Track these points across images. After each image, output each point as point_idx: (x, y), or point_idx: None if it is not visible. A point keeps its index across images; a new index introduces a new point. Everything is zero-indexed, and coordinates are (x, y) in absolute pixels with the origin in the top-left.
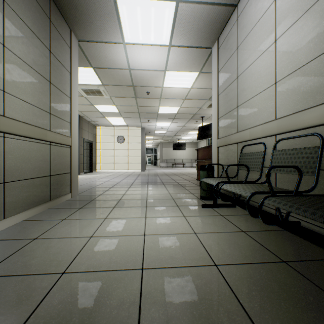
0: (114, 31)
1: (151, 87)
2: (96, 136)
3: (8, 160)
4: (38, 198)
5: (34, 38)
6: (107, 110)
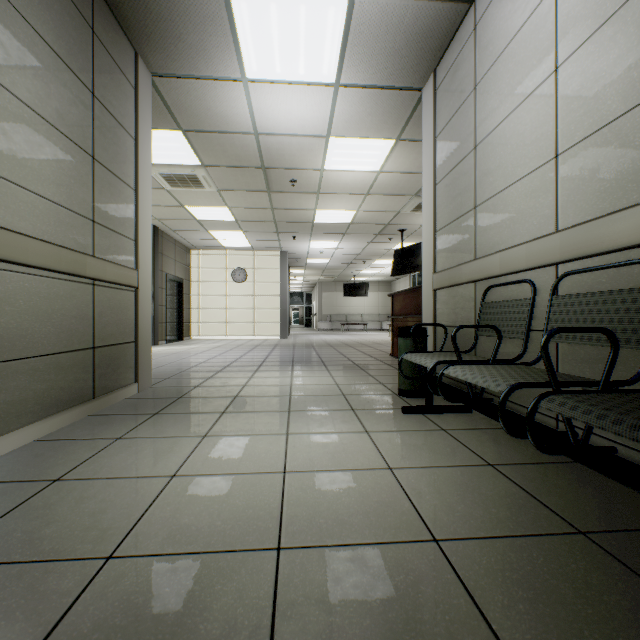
0: (224, 55)
1: (300, 170)
2: (191, 269)
3: (4, 316)
4: (67, 394)
5: (60, 67)
6: (211, 216)
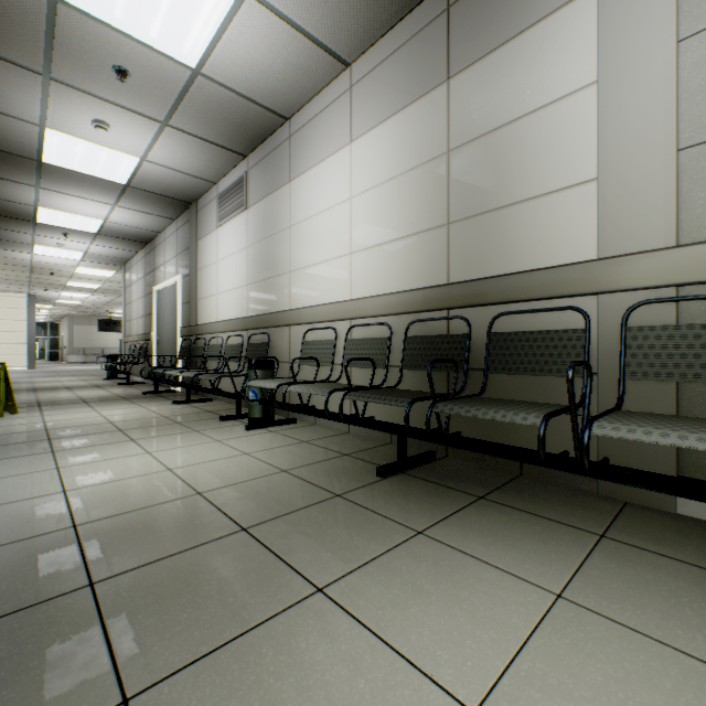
0: (25, 250)
1: (59, 271)
2: None
3: None
4: None
5: None
6: None
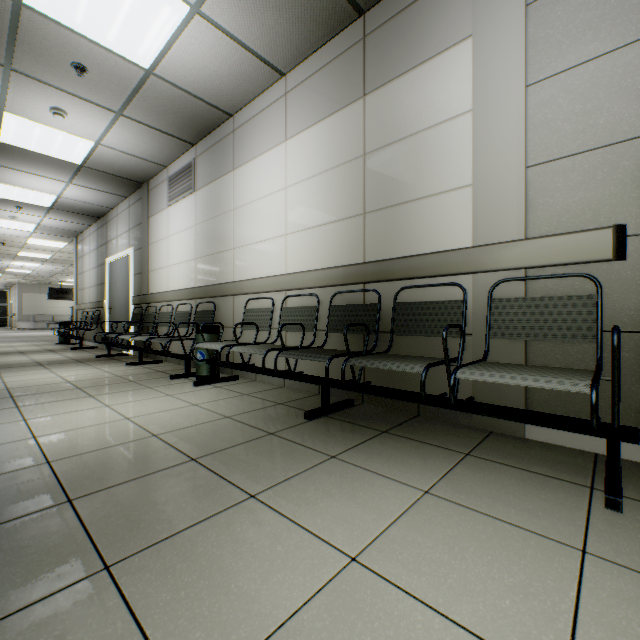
0: None
1: (10, 241)
2: None
3: None
4: None
5: None
6: None
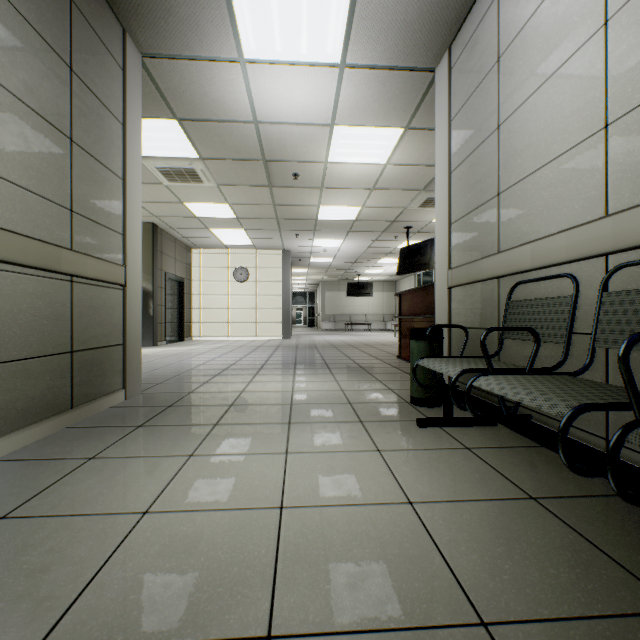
0: (219, 32)
1: (302, 162)
2: (193, 268)
3: None
4: (38, 405)
5: (28, 33)
6: (211, 213)
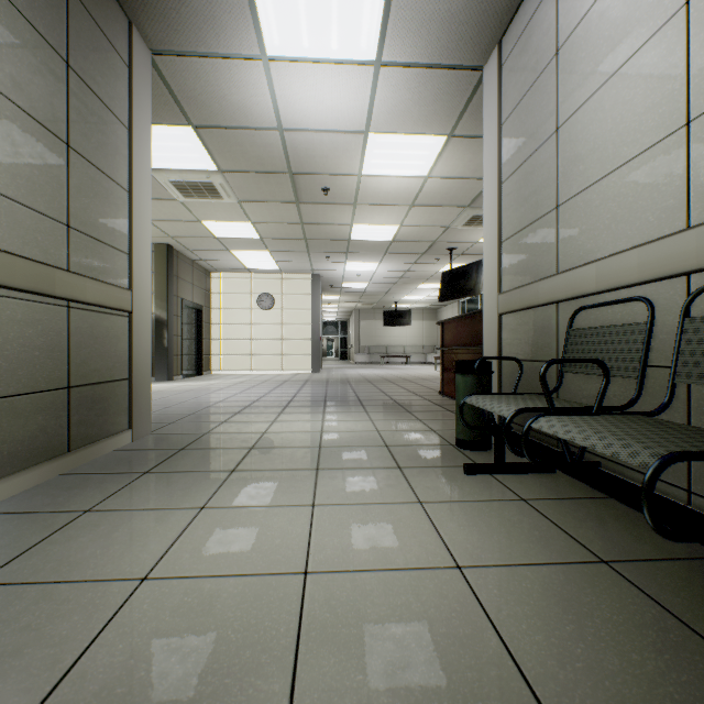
0: (238, 24)
1: (333, 175)
2: (212, 294)
3: None
4: (28, 449)
5: (16, 21)
6: (232, 233)
